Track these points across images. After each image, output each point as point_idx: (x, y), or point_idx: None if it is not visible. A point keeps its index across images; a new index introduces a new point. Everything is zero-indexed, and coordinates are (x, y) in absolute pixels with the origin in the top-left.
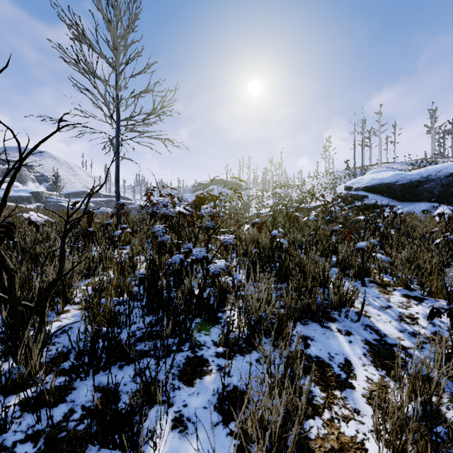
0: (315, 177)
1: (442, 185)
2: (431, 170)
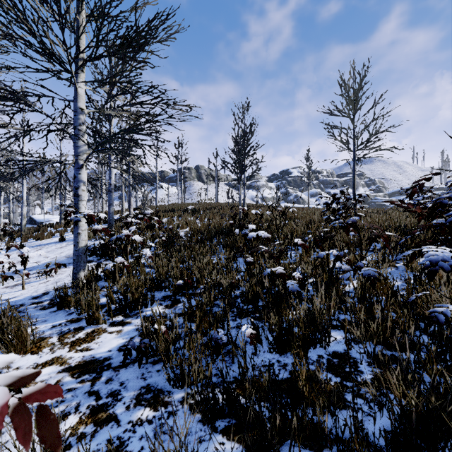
0: None
1: None
2: None
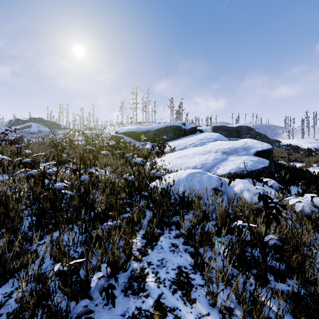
0: (113, 125)
1: (153, 134)
2: (151, 127)
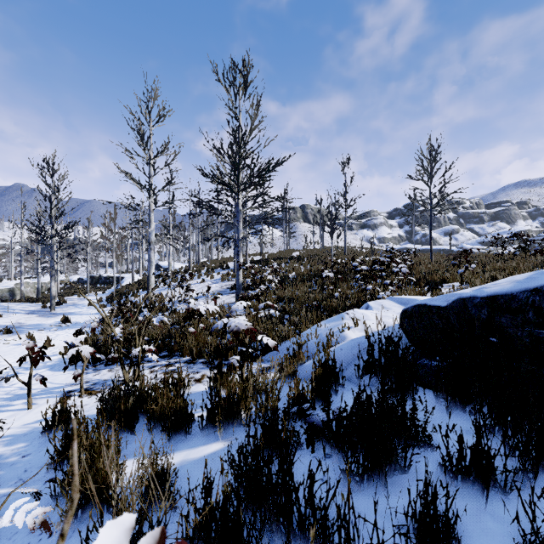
0: None
1: None
2: None
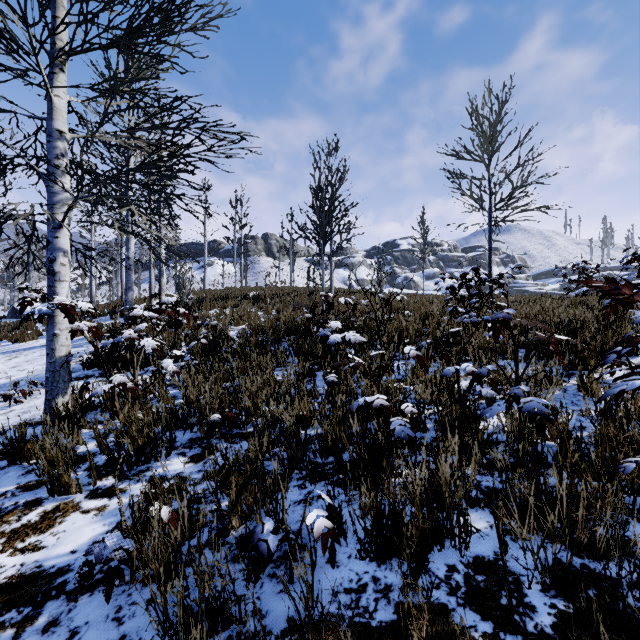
0: None
1: None
2: None
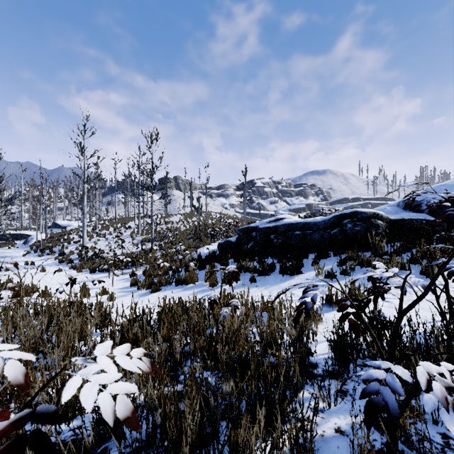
0: None
1: None
2: None
